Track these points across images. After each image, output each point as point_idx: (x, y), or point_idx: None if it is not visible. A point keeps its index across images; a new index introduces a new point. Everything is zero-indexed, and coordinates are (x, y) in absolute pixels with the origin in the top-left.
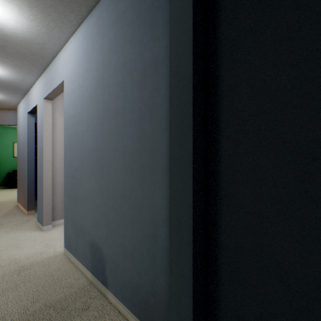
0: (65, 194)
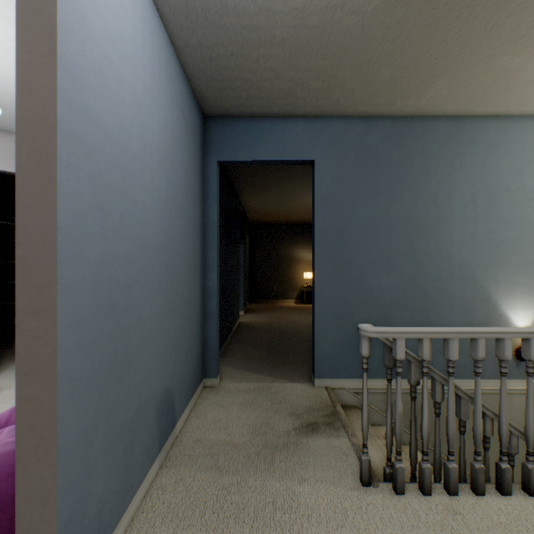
0: (75, 394)
